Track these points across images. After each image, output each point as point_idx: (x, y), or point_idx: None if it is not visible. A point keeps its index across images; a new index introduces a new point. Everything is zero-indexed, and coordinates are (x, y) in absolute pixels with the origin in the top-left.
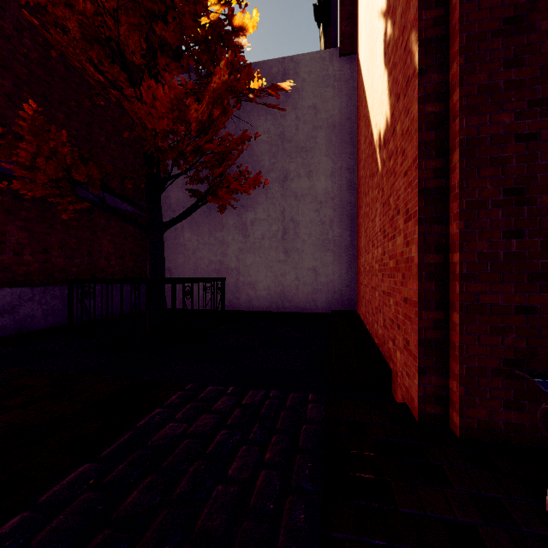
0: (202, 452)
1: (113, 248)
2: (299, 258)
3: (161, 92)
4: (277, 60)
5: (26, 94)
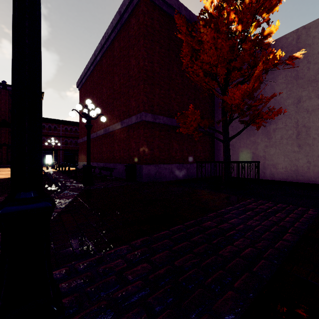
0: (265, 211)
1: (201, 148)
2: (310, 149)
3: (237, 92)
4: (292, 32)
5: (178, 96)
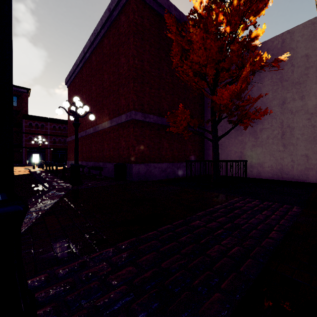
0: (252, 209)
1: (191, 147)
2: (293, 148)
3: (225, 92)
4: (277, 36)
5: (168, 95)
